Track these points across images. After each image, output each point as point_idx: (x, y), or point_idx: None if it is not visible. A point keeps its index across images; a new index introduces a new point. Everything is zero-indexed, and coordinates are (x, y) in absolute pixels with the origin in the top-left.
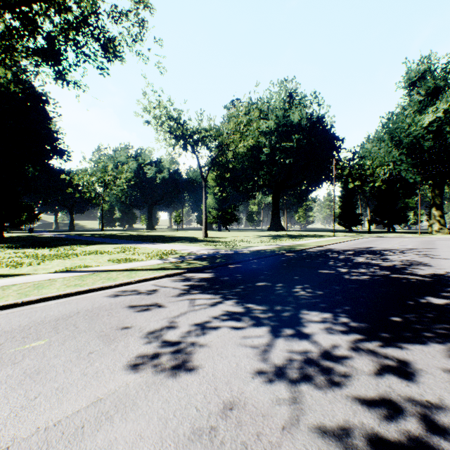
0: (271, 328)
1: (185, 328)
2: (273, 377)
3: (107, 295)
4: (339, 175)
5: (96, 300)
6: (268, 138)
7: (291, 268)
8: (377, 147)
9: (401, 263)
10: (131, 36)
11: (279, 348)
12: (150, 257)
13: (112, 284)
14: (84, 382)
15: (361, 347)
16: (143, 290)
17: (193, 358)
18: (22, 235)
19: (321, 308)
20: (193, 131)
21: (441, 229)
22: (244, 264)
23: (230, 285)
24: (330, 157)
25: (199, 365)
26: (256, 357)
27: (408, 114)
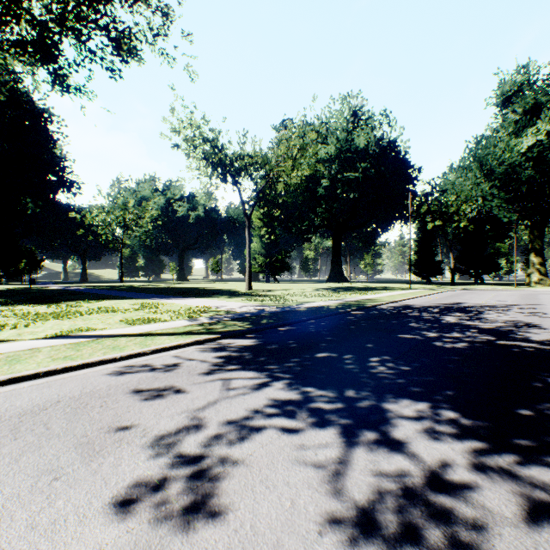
0: (343, 430)
1: (213, 430)
2: (354, 533)
3: (106, 373)
4: (416, 213)
5: (90, 381)
6: (328, 167)
7: (361, 331)
8: (462, 178)
9: (505, 324)
10: (152, 30)
11: (359, 468)
12: (175, 317)
13: (117, 356)
14: (25, 546)
15: (487, 466)
16: (158, 365)
17: (221, 491)
18: (20, 287)
19: (412, 393)
20: (234, 157)
21: (541, 280)
22: (299, 326)
23: (281, 357)
24: (404, 191)
25: (229, 504)
26: (323, 487)
27: (501, 137)
